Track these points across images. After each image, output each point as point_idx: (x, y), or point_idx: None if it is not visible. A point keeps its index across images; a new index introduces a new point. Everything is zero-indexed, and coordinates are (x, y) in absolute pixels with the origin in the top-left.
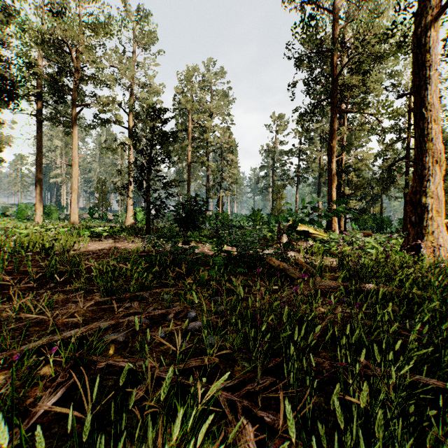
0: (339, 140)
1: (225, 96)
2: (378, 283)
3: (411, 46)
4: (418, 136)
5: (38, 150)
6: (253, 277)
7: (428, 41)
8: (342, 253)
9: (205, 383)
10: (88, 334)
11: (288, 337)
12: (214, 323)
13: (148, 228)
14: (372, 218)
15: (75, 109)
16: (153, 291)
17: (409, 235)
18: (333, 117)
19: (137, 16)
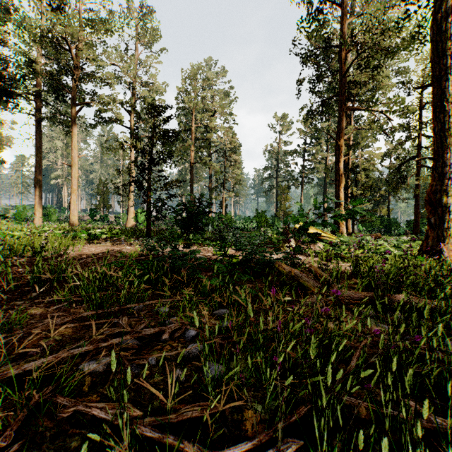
0: (346, 139)
1: (228, 96)
2: (408, 295)
3: (430, 33)
4: (438, 131)
5: (37, 151)
6: (260, 285)
7: (449, 28)
8: (357, 258)
9: (204, 448)
10: (61, 361)
11: (319, 381)
12: (217, 346)
13: (148, 230)
14: (379, 219)
15: (75, 108)
16: (147, 303)
17: (428, 238)
18: (341, 115)
19: (138, 13)
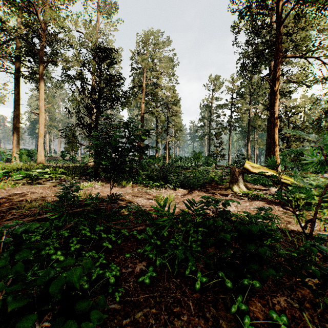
0: None
1: (171, 61)
2: None
3: None
4: None
5: (15, 103)
6: None
7: None
8: None
9: None
10: None
11: None
12: None
13: (96, 169)
14: None
15: (42, 65)
16: None
17: None
18: (275, 62)
19: None
